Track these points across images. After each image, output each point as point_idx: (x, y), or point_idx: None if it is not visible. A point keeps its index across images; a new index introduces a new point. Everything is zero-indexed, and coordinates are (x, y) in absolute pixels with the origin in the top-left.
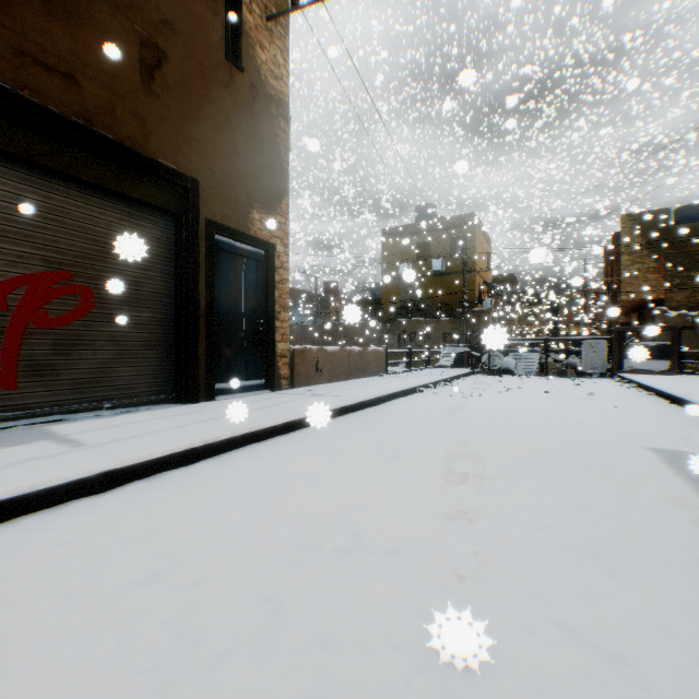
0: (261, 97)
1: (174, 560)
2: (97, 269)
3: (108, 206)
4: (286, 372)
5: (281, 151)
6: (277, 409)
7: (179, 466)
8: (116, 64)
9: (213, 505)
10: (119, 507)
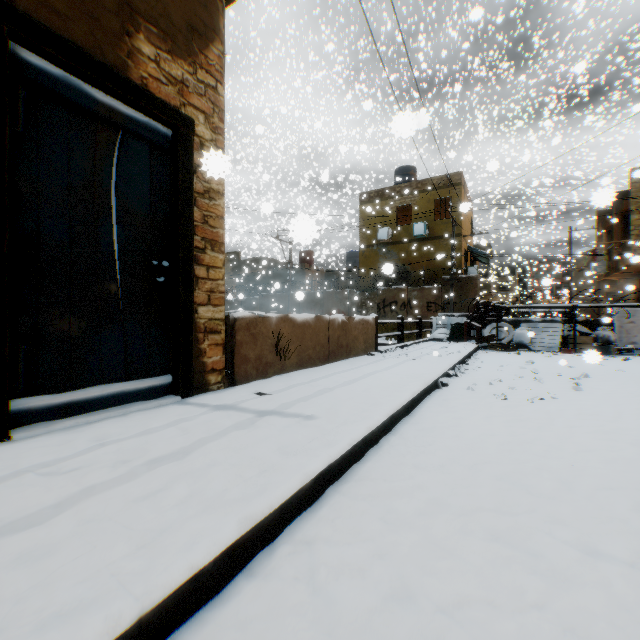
0: None
1: None
2: None
3: None
4: (218, 360)
5: None
6: (95, 523)
7: None
8: None
9: None
10: None
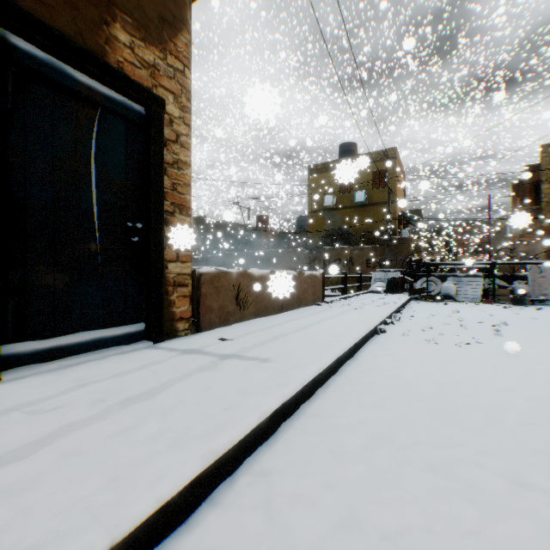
0: None
1: None
2: None
3: None
4: (185, 310)
5: None
6: (72, 458)
7: None
8: None
9: None
10: None
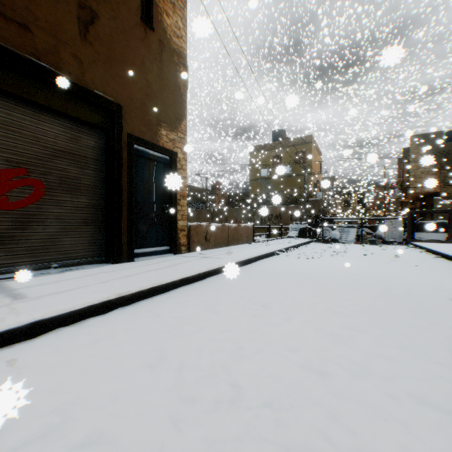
0: (167, 50)
1: (70, 413)
2: (47, 167)
3: (55, 123)
4: (185, 241)
5: (181, 88)
6: (177, 268)
7: (98, 314)
8: (60, 19)
9: (117, 351)
10: (40, 353)
